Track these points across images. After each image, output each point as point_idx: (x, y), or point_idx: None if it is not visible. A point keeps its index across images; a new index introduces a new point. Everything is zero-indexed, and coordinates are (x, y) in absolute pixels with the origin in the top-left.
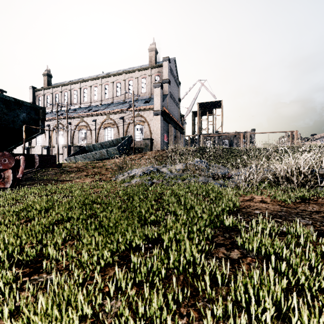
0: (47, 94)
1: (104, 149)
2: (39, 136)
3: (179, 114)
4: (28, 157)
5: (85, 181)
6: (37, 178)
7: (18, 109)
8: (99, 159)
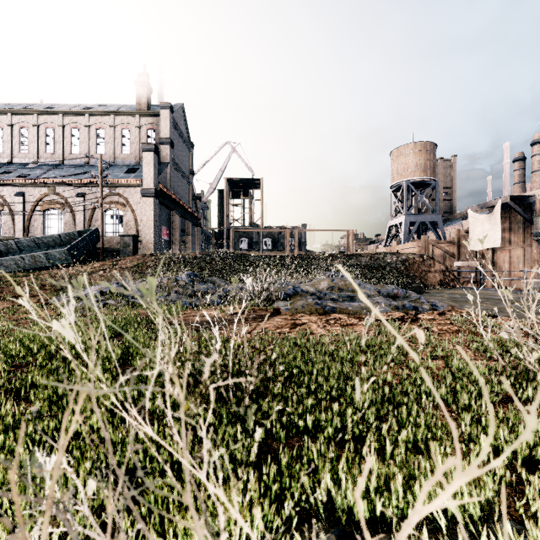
0: None
1: (41, 249)
2: None
3: (191, 194)
4: None
5: None
6: None
7: None
8: (31, 268)
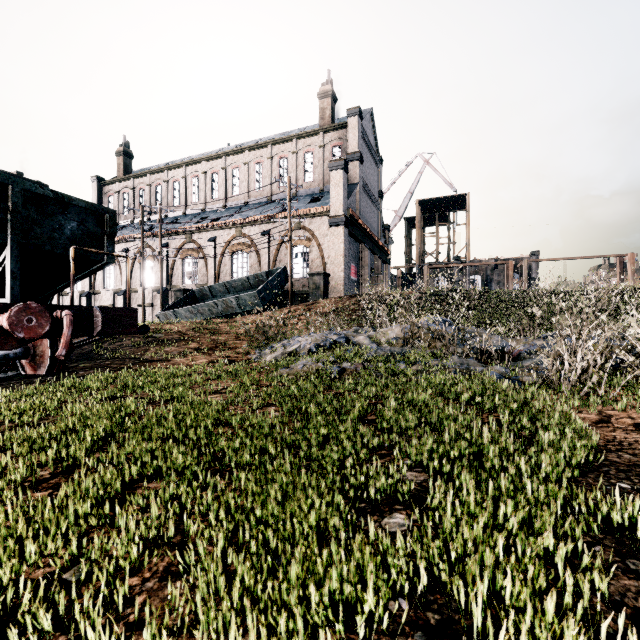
0: (124, 191)
1: (231, 294)
2: (110, 271)
3: (380, 223)
4: (79, 312)
5: (195, 363)
6: (100, 354)
7: (61, 214)
8: (223, 315)
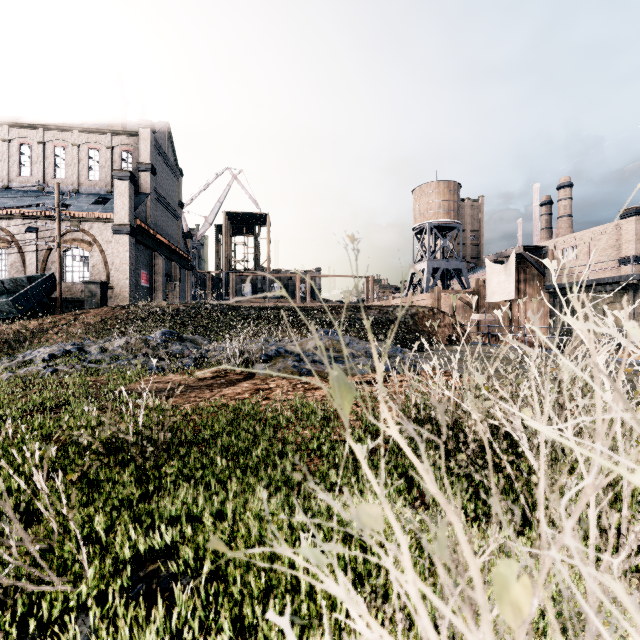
0: None
1: None
2: None
3: (180, 231)
4: None
5: None
6: None
7: None
8: None
